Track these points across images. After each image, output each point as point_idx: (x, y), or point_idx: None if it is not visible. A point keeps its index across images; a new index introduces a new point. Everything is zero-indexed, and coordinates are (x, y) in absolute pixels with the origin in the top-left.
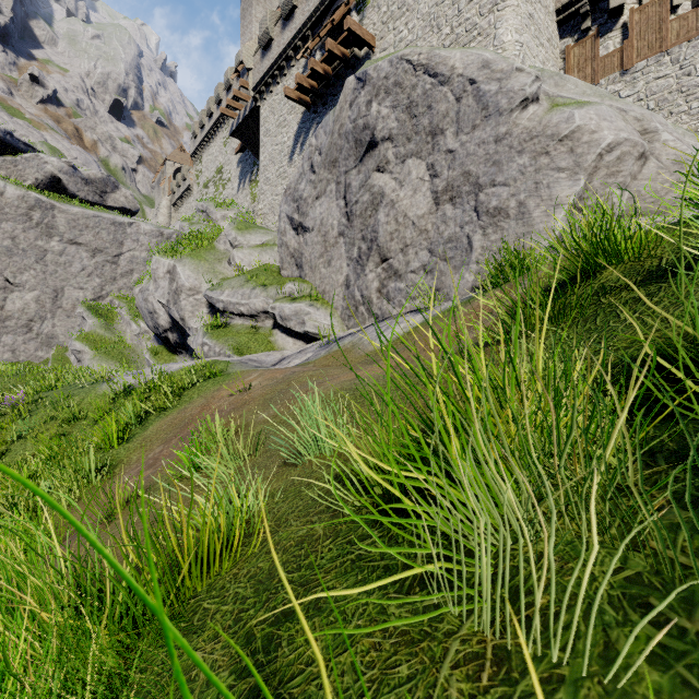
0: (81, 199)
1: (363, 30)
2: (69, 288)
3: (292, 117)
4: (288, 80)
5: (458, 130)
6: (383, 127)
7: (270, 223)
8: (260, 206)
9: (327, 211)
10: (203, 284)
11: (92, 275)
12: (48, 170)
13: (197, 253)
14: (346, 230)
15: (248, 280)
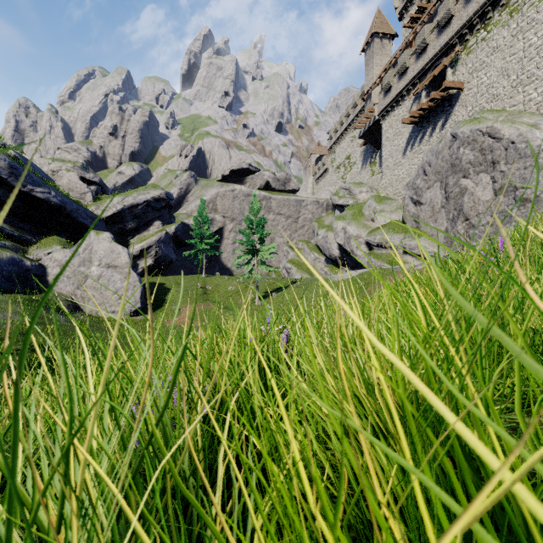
0: (276, 189)
1: (455, 82)
2: (277, 237)
3: (404, 129)
4: (402, 108)
5: (506, 162)
6: (466, 158)
7: (389, 192)
8: (382, 182)
9: (434, 195)
10: (362, 233)
11: (286, 230)
12: (265, 179)
13: (355, 218)
14: (445, 205)
15: (388, 231)
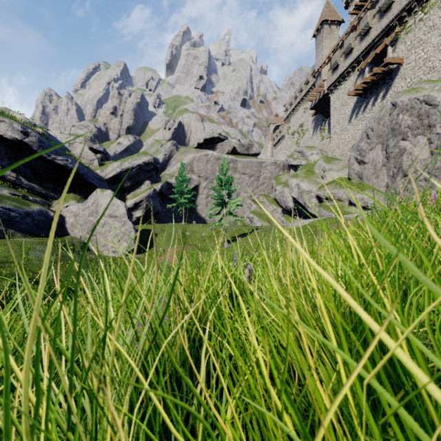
0: (241, 154)
1: (395, 58)
2: (241, 193)
3: (350, 100)
4: (348, 82)
5: None
6: (405, 123)
7: (336, 153)
8: (330, 146)
9: (376, 155)
10: (313, 189)
11: (249, 186)
12: (232, 145)
13: (307, 176)
14: (386, 164)
15: (336, 186)
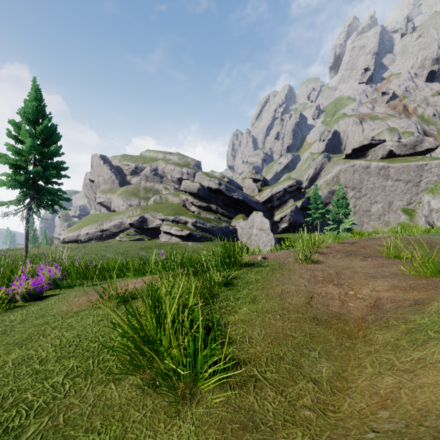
0: (402, 155)
1: None
2: (395, 201)
3: None
4: None
5: None
6: None
7: None
8: None
9: None
10: None
11: (405, 193)
12: (387, 149)
13: None
14: None
15: None
